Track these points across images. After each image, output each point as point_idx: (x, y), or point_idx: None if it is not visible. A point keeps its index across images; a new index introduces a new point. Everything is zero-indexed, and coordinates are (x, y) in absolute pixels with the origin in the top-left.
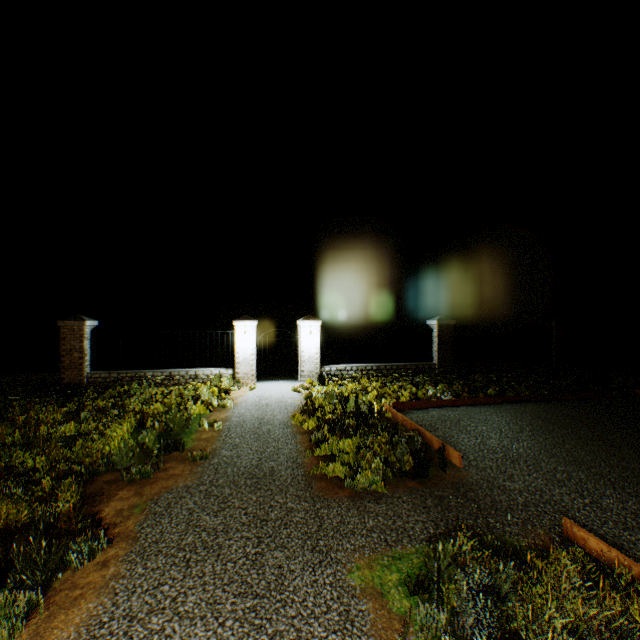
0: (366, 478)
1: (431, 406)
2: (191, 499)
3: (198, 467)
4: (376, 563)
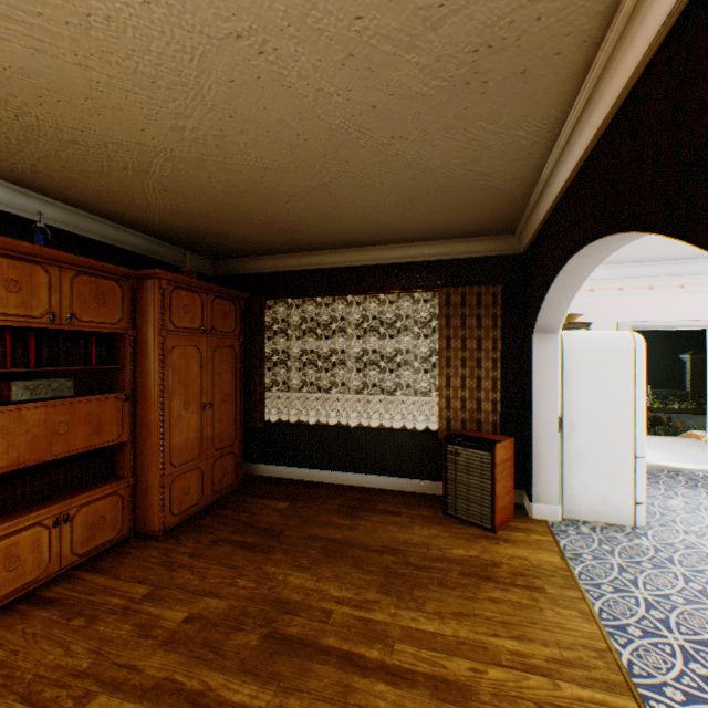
0: None
1: (672, 412)
2: None
3: None
4: None
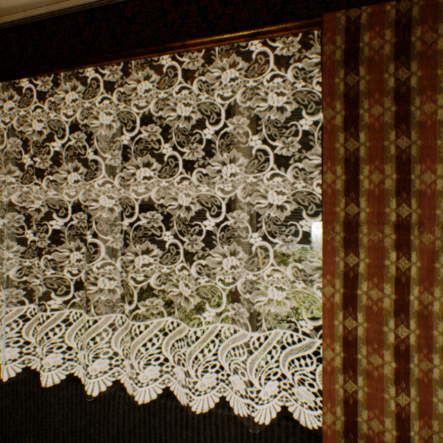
0: None
1: None
2: None
3: None
4: None
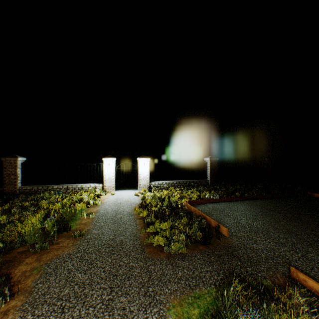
0: (176, 245)
1: (208, 202)
2: (71, 262)
3: (78, 241)
4: (184, 302)
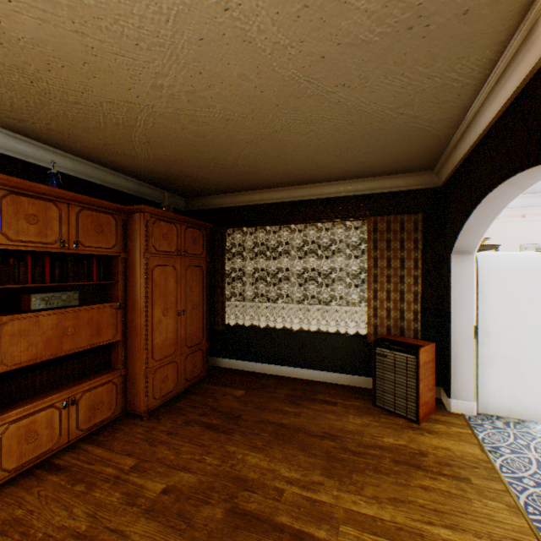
0: None
1: None
2: None
3: None
4: None
